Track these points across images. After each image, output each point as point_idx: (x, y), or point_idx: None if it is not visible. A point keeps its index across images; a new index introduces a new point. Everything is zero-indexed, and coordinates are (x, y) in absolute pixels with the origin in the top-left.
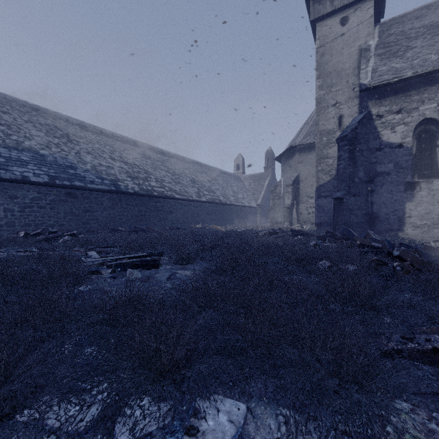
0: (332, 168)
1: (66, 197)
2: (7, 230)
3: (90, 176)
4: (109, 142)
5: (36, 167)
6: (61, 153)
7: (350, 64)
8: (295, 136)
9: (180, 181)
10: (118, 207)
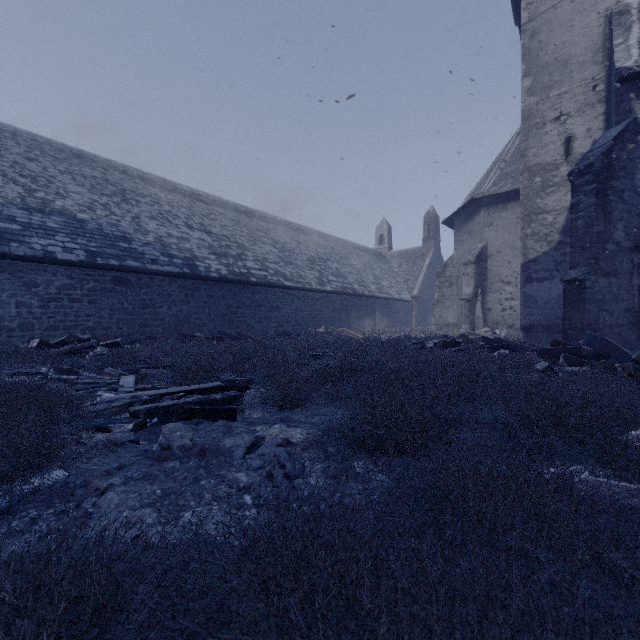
0: (552, 230)
1: (113, 285)
2: (21, 337)
3: (153, 252)
4: (185, 202)
5: (69, 237)
6: (110, 217)
7: (588, 43)
8: (479, 183)
9: (292, 260)
10: (194, 300)
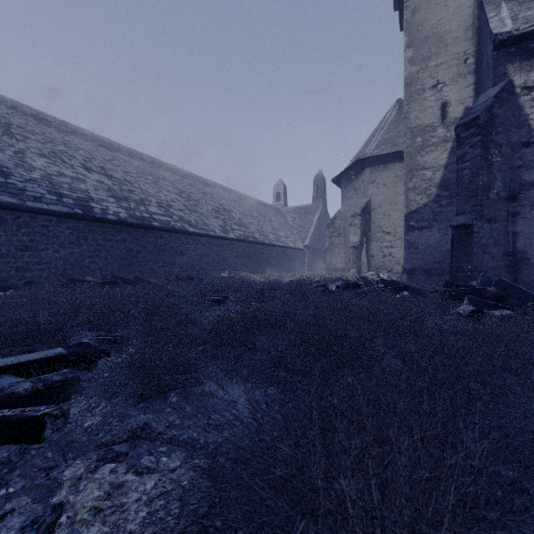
0: (431, 184)
1: None
2: None
3: (37, 189)
4: (86, 146)
5: None
6: None
7: (460, 22)
8: (362, 147)
9: (198, 209)
10: (88, 243)
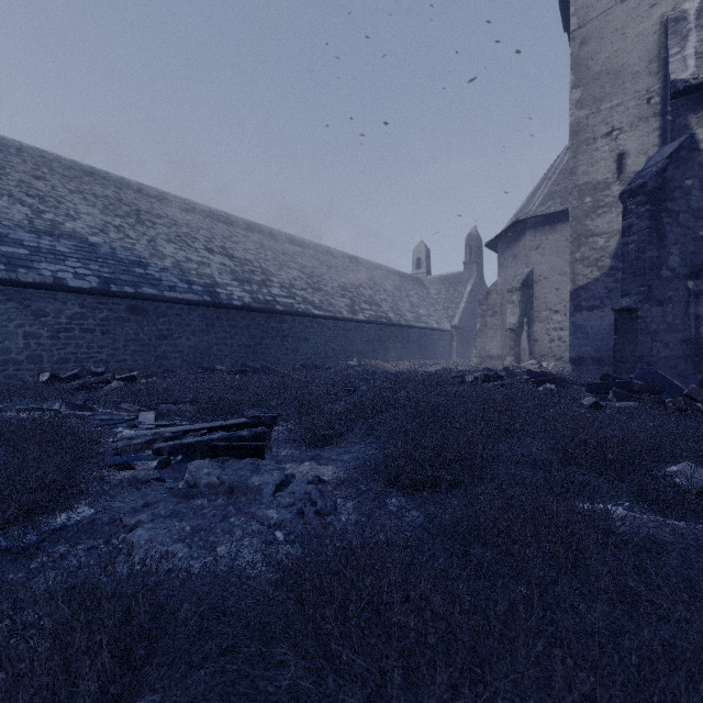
0: (603, 254)
1: (128, 314)
2: (29, 370)
3: (170, 278)
4: (205, 224)
5: (80, 263)
6: (124, 241)
7: (642, 52)
8: (525, 202)
9: (322, 287)
10: (215, 330)
